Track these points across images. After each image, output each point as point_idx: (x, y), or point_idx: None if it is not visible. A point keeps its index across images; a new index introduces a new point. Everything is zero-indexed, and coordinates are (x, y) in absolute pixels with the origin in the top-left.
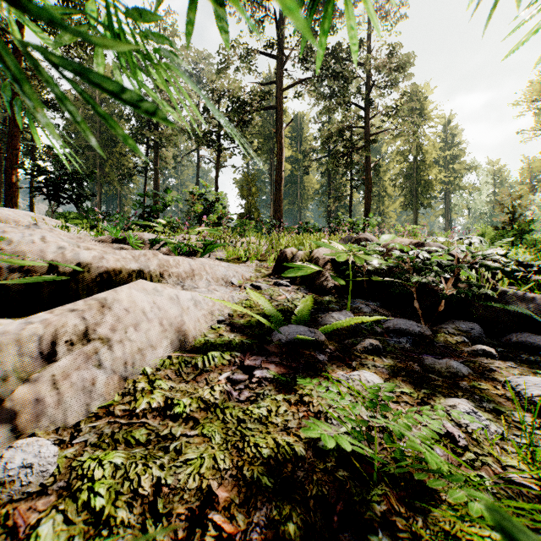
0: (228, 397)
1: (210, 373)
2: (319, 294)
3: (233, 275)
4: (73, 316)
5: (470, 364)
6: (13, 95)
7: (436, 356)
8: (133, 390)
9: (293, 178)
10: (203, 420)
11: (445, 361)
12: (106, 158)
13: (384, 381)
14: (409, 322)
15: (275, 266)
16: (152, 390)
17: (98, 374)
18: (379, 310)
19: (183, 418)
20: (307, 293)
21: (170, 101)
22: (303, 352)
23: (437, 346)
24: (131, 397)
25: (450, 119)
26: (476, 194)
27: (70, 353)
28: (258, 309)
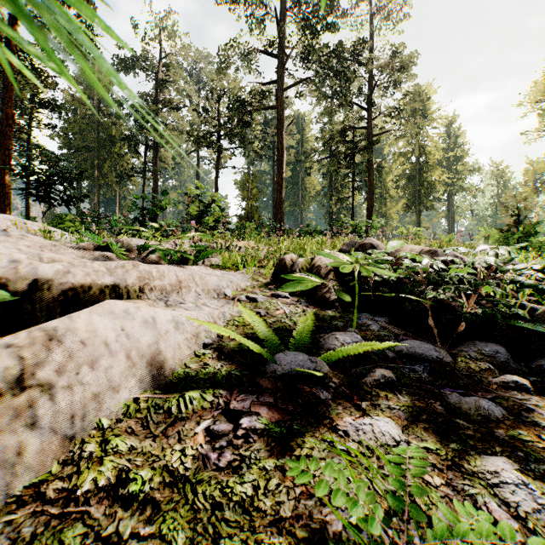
0: (203, 464)
1: (185, 422)
2: (321, 307)
3: (227, 286)
4: (7, 355)
5: (502, 402)
6: (6, 93)
7: (460, 390)
8: (78, 456)
9: (295, 180)
10: (165, 505)
11: (474, 399)
12: (105, 159)
13: (402, 430)
14: (425, 345)
15: (274, 274)
16: (102, 458)
17: (29, 437)
18: (388, 328)
19: (140, 500)
20: (307, 306)
21: (169, 100)
22: (303, 389)
23: (459, 375)
24: (73, 468)
25: (453, 120)
26: (479, 196)
27: (3, 403)
28: (252, 328)
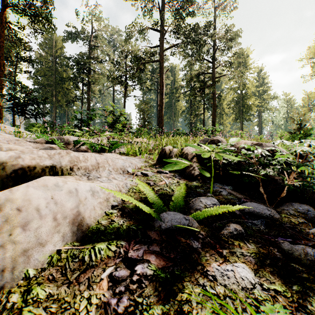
0: (105, 311)
1: (94, 269)
2: (188, 179)
3: (129, 166)
4: None
5: None
6: None
7: (288, 239)
8: (3, 306)
9: (170, 103)
10: None
11: (301, 247)
12: (59, 91)
13: (254, 274)
14: (260, 206)
15: (158, 158)
16: (22, 308)
17: None
18: (233, 193)
19: None
20: (180, 179)
21: (96, 57)
22: (180, 240)
23: (285, 227)
24: None
25: (261, 69)
26: (277, 113)
27: None
28: (144, 194)
